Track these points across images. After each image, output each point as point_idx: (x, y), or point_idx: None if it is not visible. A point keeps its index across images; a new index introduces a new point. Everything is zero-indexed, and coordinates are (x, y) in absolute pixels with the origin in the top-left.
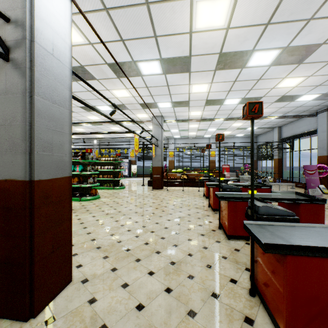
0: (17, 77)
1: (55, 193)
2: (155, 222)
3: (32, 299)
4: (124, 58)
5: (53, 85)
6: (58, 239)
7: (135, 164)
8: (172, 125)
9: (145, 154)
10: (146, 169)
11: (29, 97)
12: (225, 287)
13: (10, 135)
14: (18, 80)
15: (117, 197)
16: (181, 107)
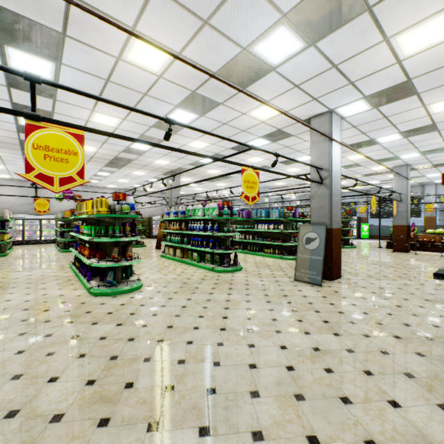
0: (325, 190)
1: (336, 235)
2: (393, 270)
3: (331, 273)
4: (363, 139)
5: (336, 189)
6: (337, 255)
7: (365, 223)
8: (426, 170)
9: (382, 208)
10: (383, 229)
11: (330, 197)
12: (441, 294)
13: (323, 211)
14: (326, 191)
15: (349, 253)
16: (436, 153)
